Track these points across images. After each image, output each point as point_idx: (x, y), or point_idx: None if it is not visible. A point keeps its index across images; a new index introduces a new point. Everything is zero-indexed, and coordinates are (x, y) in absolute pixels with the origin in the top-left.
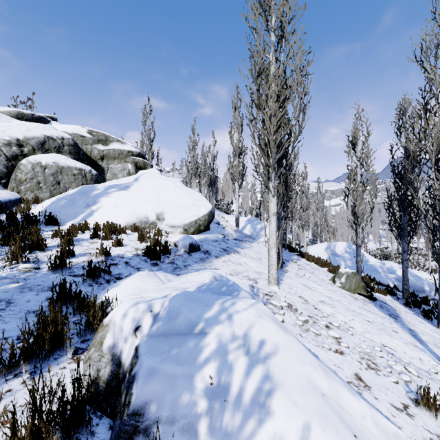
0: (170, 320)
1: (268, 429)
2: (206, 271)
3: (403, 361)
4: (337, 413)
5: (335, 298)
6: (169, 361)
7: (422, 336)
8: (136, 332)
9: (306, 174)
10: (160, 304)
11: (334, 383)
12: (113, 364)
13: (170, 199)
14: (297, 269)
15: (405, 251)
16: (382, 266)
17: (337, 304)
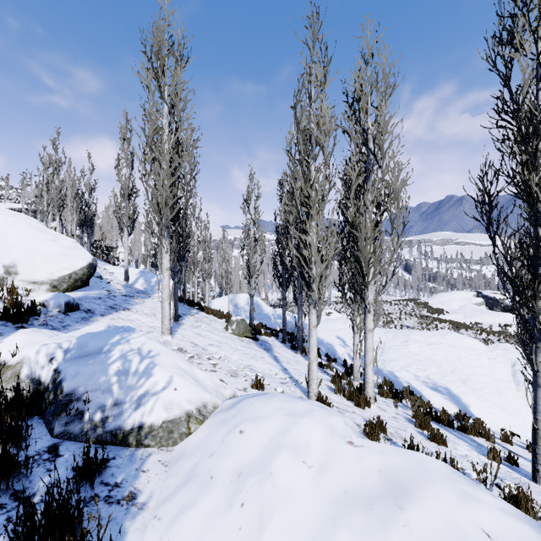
0: (81, 348)
1: (151, 380)
2: (100, 322)
3: (258, 372)
4: (190, 375)
5: (224, 341)
6: (88, 366)
7: (281, 359)
8: (52, 361)
9: (209, 224)
10: (68, 343)
11: (192, 366)
12: (34, 384)
13: (26, 245)
14: (194, 322)
15: (284, 299)
16: (274, 313)
17: (224, 345)
